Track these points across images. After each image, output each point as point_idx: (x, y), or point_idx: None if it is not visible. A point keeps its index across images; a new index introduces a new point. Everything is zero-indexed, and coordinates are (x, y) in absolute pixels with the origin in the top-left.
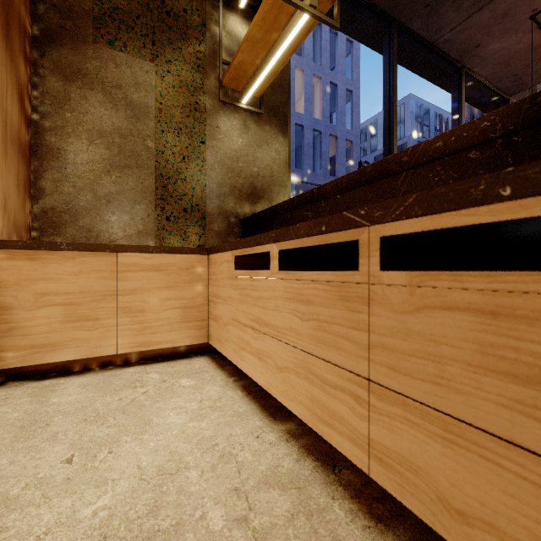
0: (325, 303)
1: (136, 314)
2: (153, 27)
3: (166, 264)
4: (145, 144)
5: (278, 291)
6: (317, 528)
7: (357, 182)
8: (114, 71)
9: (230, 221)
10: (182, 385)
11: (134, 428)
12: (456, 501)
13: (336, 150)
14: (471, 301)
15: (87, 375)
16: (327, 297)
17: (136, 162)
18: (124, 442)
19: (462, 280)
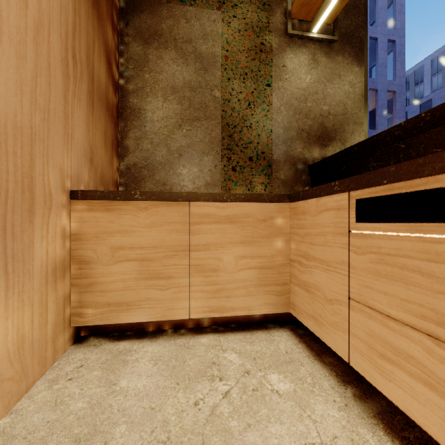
0: None
1: (209, 273)
2: None
3: (241, 214)
4: (212, 95)
5: None
6: None
7: None
8: (185, 26)
9: (297, 167)
10: (274, 387)
11: None
12: None
13: (375, 103)
14: None
15: (159, 341)
16: None
17: (204, 114)
18: None
19: None
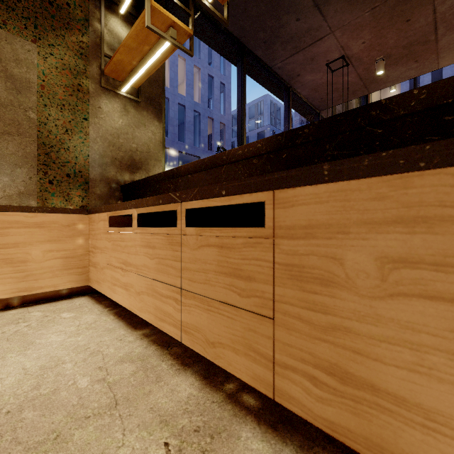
0: (162, 247)
1: (18, 264)
2: (35, 12)
3: (49, 221)
4: (27, 115)
5: (137, 241)
6: (149, 375)
7: (199, 168)
8: None
9: (111, 186)
10: (63, 317)
11: (19, 348)
12: (211, 338)
13: (212, 129)
14: (215, 242)
15: None
16: (163, 243)
17: (17, 130)
18: (10, 357)
19: (213, 232)
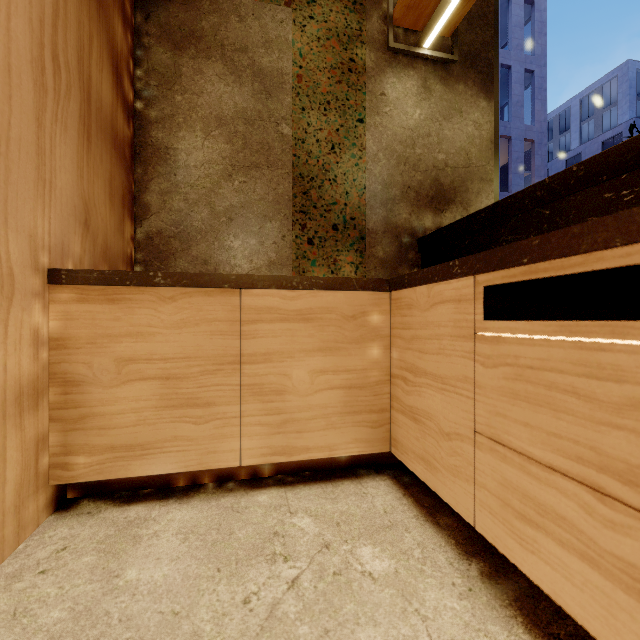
0: None
1: (270, 396)
2: None
3: (320, 308)
4: (279, 131)
5: None
6: None
7: None
8: (237, 27)
9: (401, 241)
10: (366, 568)
11: None
12: None
13: (508, 155)
14: None
15: (194, 502)
16: None
17: (266, 159)
18: None
19: None
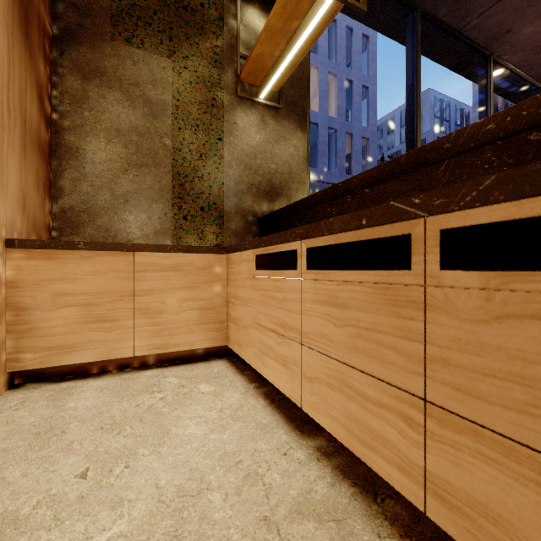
0: (365, 307)
1: (153, 315)
2: (170, 23)
3: (184, 263)
4: (162, 142)
5: (306, 292)
6: None
7: (388, 173)
8: (132, 68)
9: (247, 219)
10: (200, 390)
11: (152, 439)
12: None
13: (351, 147)
14: None
15: (104, 378)
16: (368, 300)
17: (153, 160)
18: (141, 455)
19: None
